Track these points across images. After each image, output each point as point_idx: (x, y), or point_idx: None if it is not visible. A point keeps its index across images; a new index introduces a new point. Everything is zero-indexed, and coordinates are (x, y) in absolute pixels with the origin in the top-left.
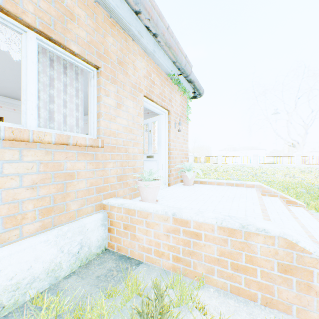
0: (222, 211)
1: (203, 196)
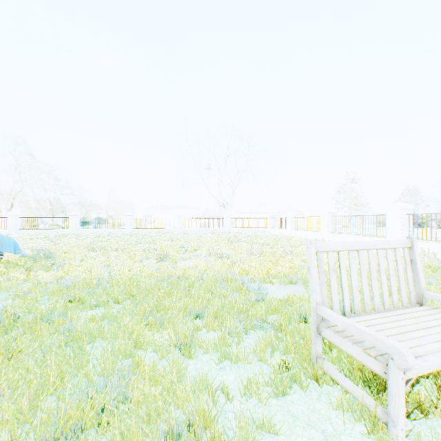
0: None
1: None
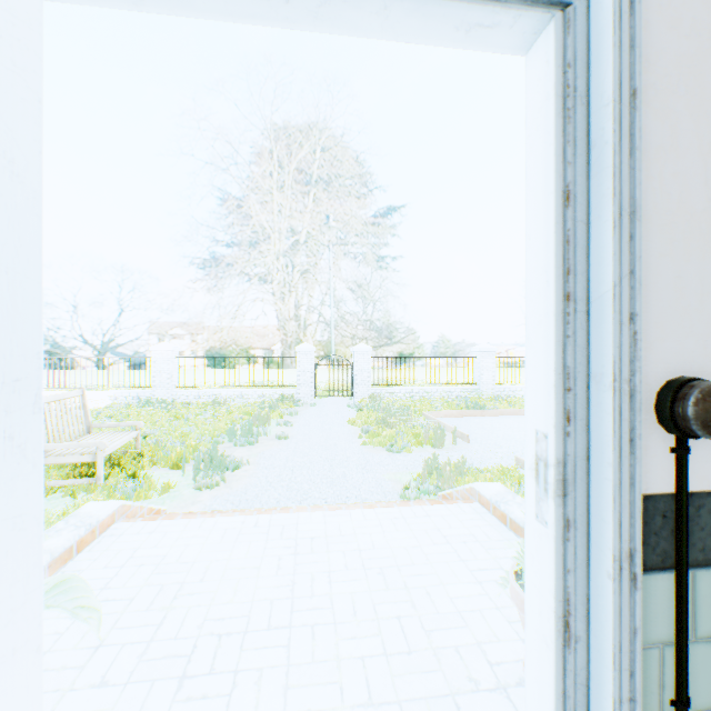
0: (434, 534)
1: (329, 586)
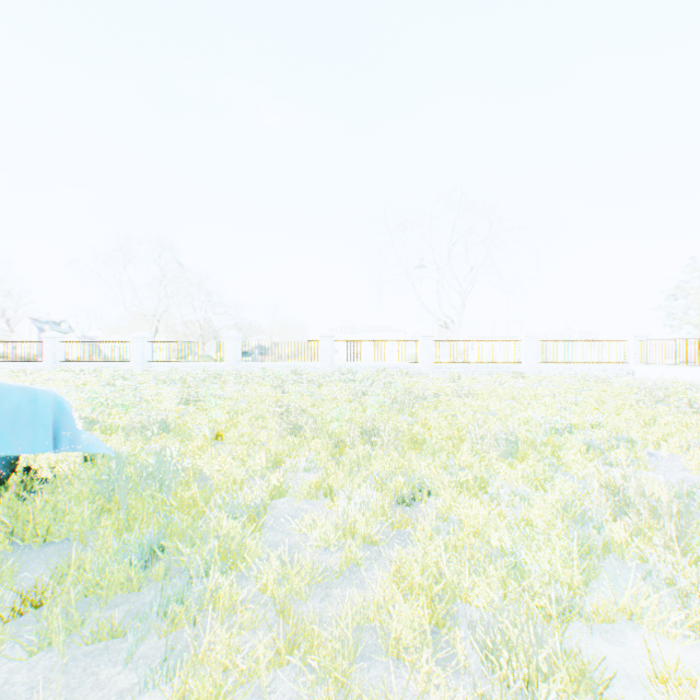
0: None
1: None
